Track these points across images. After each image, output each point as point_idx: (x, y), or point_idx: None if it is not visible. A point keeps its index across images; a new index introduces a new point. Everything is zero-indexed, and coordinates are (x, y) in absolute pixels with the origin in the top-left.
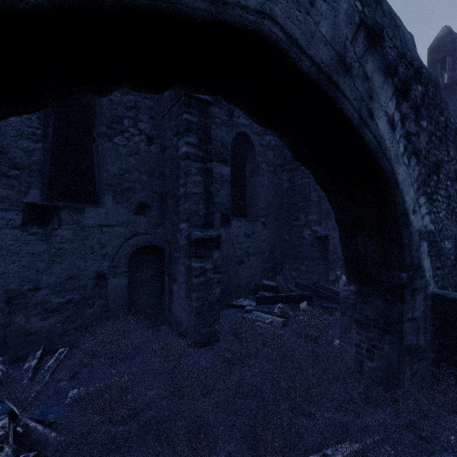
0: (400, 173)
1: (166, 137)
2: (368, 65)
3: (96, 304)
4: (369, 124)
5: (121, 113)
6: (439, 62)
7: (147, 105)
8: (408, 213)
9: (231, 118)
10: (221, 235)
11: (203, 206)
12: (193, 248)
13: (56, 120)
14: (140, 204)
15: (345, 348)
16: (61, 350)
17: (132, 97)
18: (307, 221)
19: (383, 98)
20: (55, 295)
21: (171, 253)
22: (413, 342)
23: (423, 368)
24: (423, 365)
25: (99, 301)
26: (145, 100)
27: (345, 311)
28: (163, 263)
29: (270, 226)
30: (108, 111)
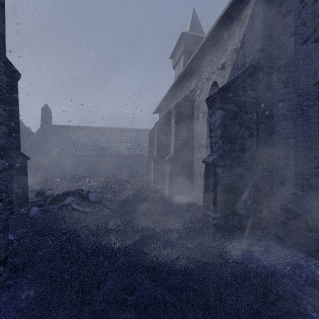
0: None
1: None
2: None
3: None
4: None
5: None
6: (44, 113)
7: None
8: None
9: None
10: None
11: None
12: None
13: None
14: None
15: None
16: None
17: None
18: None
19: None
20: None
21: None
22: None
23: None
24: None
25: None
26: None
27: None
28: None
29: None
30: None
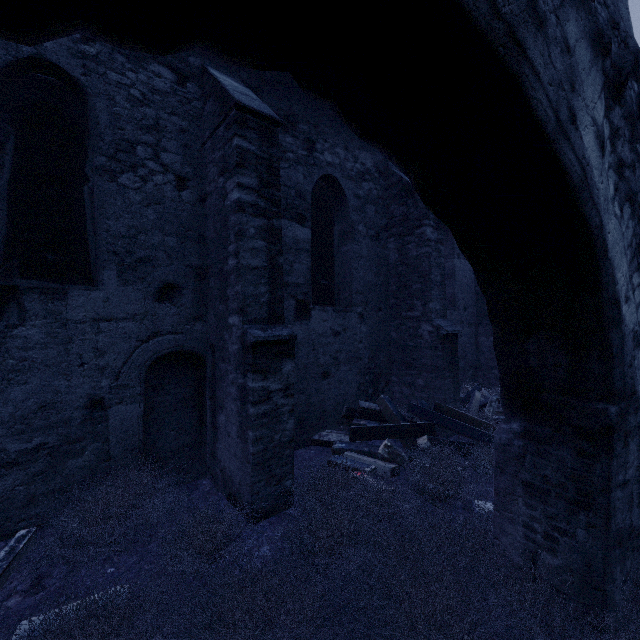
0: (610, 232)
1: (208, 177)
2: (569, 24)
3: (88, 450)
4: (571, 136)
5: (132, 135)
6: None
7: (176, 125)
8: (620, 301)
9: (312, 154)
10: (295, 335)
11: (266, 287)
12: (250, 356)
13: (19, 143)
14: (164, 285)
15: (504, 529)
16: (21, 532)
17: (151, 111)
18: (426, 311)
19: (589, 91)
20: (13, 439)
21: (214, 363)
22: (626, 523)
23: (638, 563)
24: (638, 559)
25: (93, 445)
26: (173, 117)
27: (505, 466)
28: (204, 378)
29: (370, 319)
30: (109, 132)
